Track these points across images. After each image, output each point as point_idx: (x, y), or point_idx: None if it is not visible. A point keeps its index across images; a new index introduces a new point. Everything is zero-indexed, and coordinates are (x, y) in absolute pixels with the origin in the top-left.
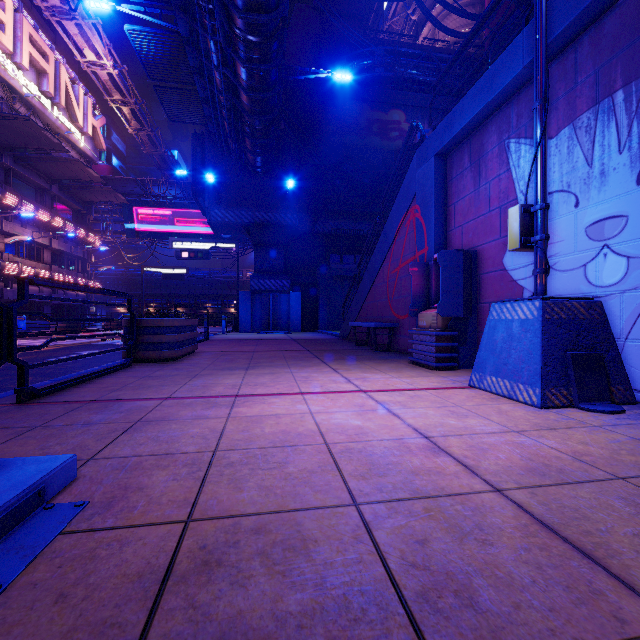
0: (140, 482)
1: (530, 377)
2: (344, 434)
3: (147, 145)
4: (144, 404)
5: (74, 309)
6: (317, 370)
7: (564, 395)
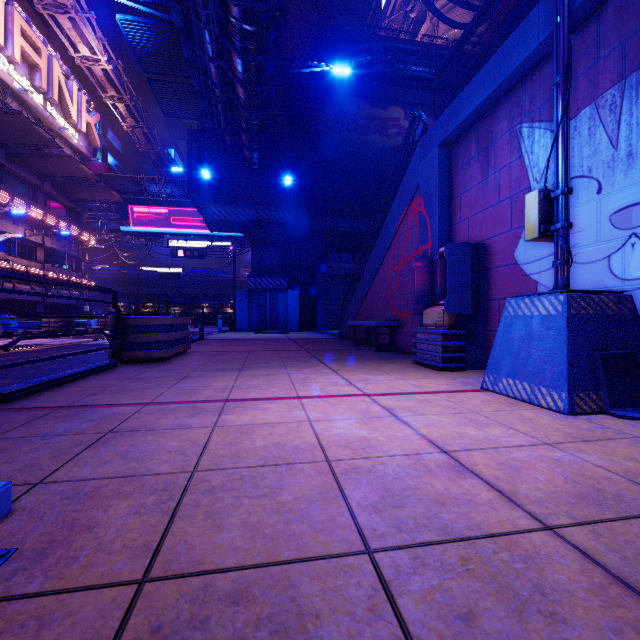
0: (92, 517)
1: (554, 379)
2: (348, 448)
3: (143, 143)
4: (121, 411)
5: (68, 308)
6: (316, 371)
7: (593, 400)
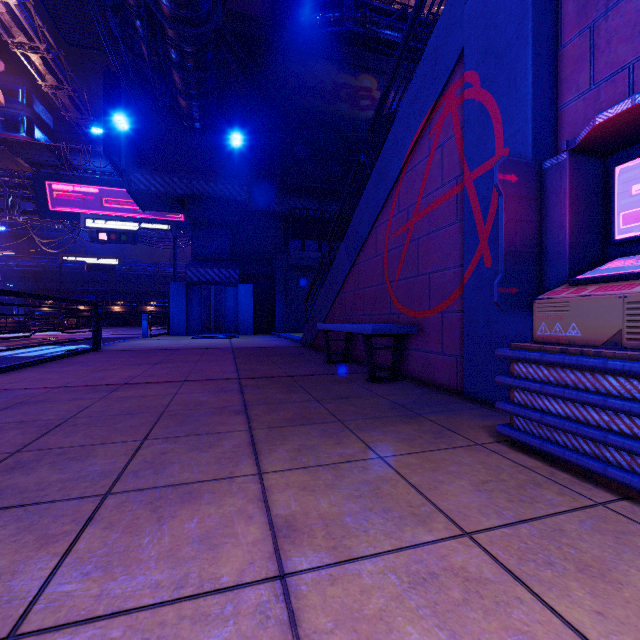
0: None
1: None
2: None
3: (70, 110)
4: None
5: None
6: (190, 565)
7: None
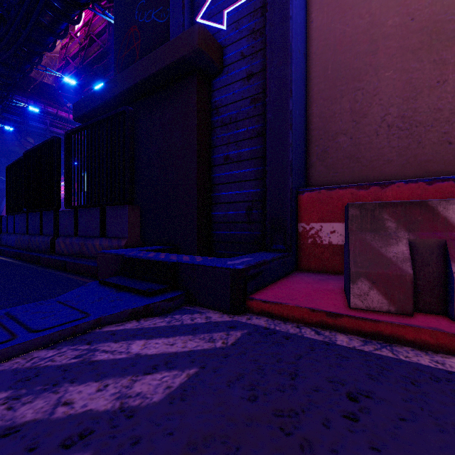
0: None
1: None
2: None
3: None
4: None
5: None
6: None
7: None
